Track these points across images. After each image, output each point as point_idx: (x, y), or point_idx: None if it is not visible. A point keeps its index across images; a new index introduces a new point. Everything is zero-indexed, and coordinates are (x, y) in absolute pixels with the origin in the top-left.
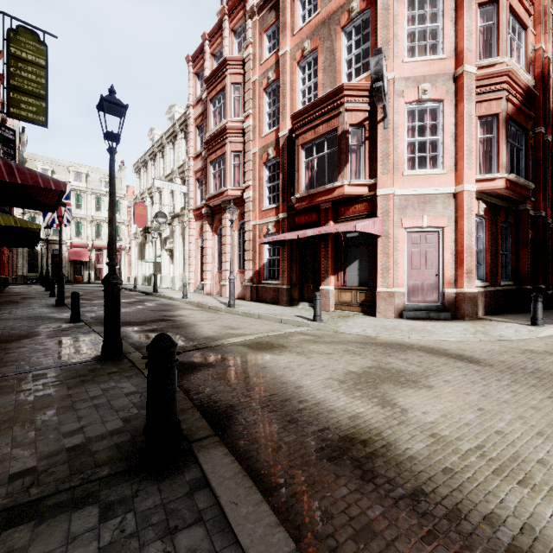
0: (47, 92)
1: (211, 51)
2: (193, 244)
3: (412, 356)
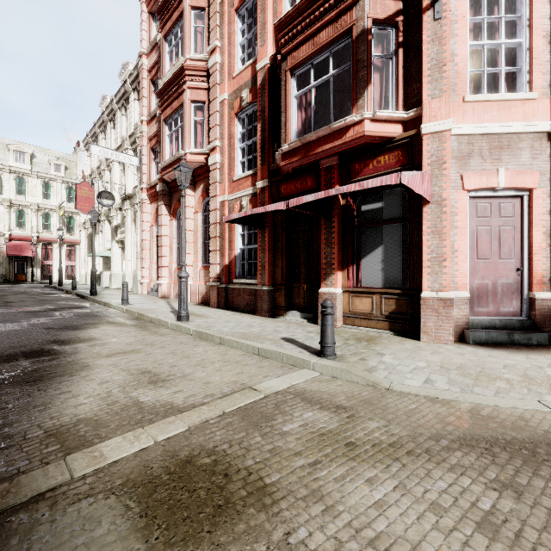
0: None
1: None
2: (147, 232)
3: None
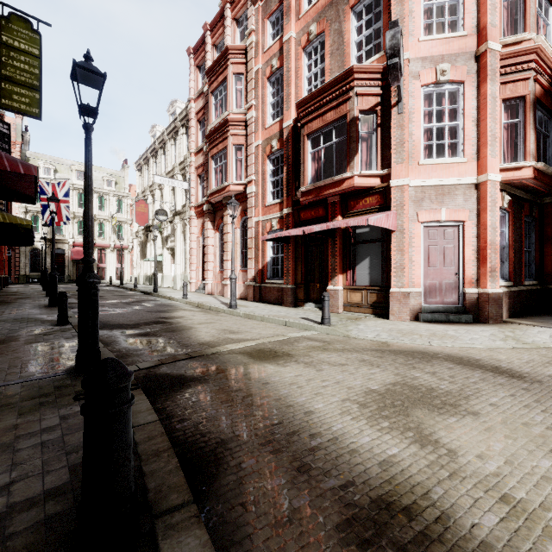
0: (40, 83)
1: (212, 42)
2: (195, 242)
3: (440, 368)
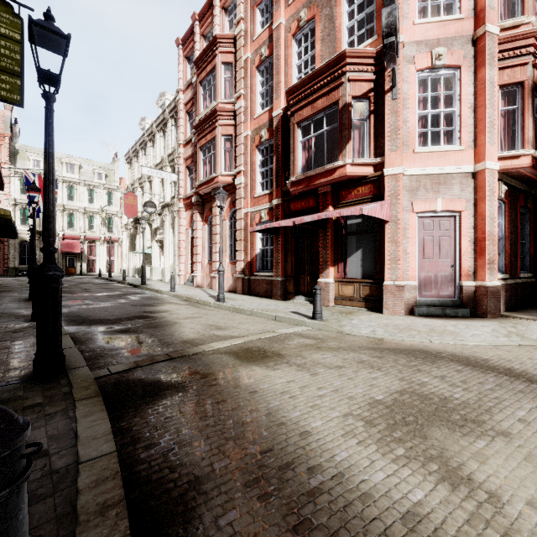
0: (22, 69)
1: (201, 32)
2: (184, 234)
3: (448, 371)
